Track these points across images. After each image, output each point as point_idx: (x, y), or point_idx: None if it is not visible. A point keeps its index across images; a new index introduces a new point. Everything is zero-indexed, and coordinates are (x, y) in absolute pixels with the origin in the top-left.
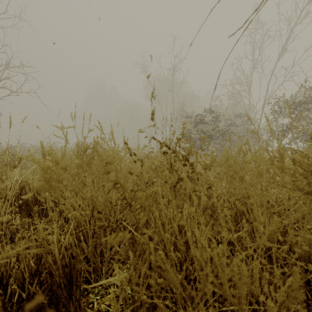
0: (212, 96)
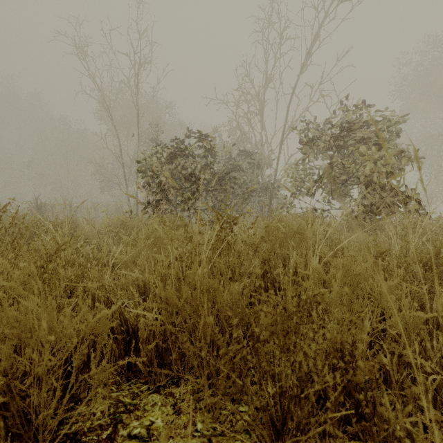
0: None
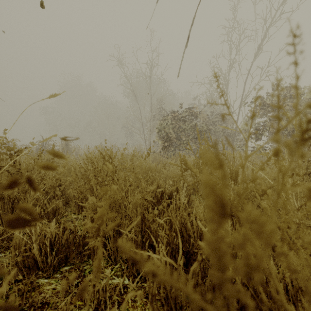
0: (183, 55)
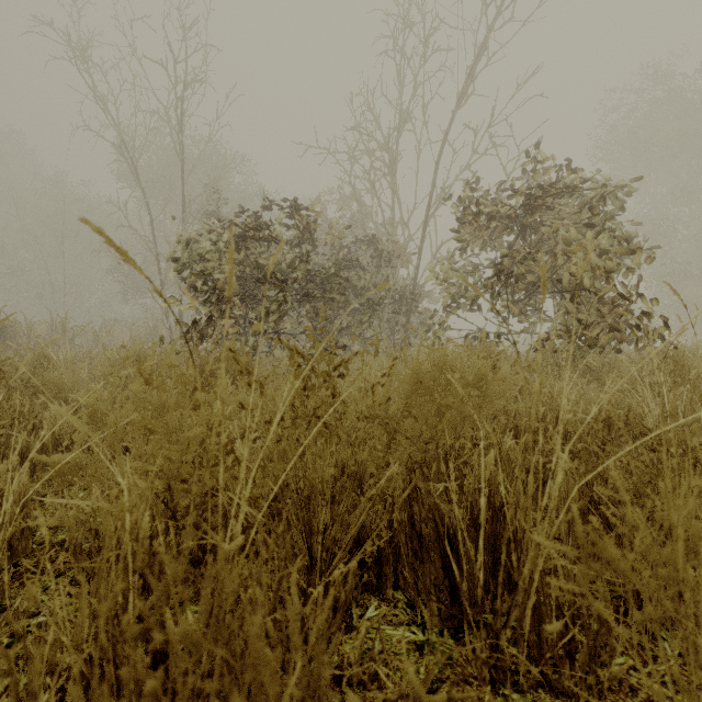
0: None
